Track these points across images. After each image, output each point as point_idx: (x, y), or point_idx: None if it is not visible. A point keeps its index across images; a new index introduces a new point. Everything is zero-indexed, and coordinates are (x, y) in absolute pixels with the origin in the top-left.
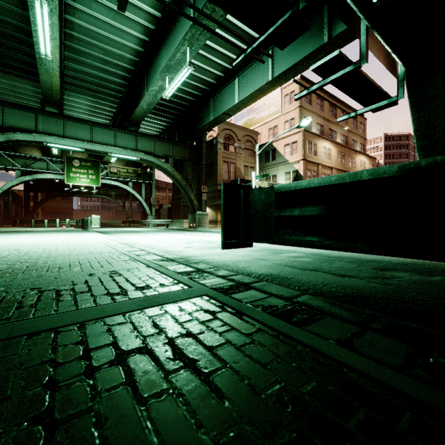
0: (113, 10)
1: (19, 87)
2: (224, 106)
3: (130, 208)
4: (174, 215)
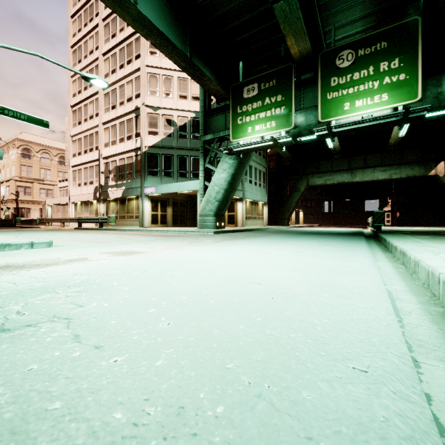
0: None
1: None
2: None
3: None
4: None
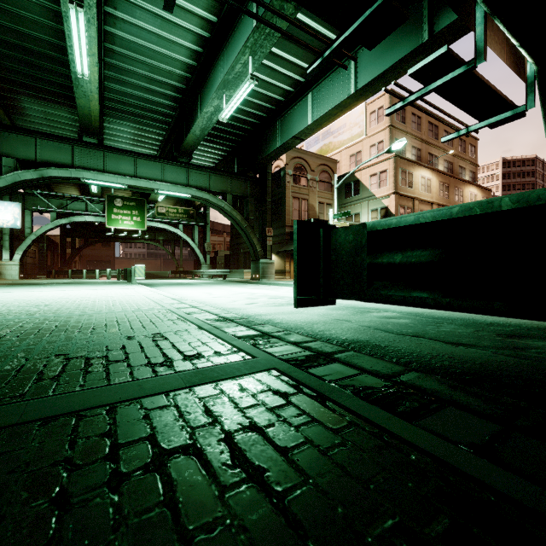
0: (160, 17)
1: (54, 115)
2: (294, 128)
3: (180, 256)
4: (233, 264)
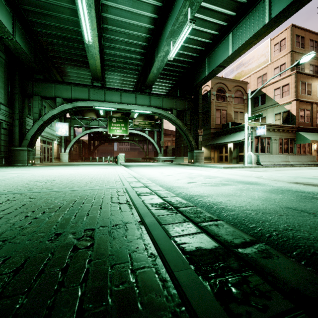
0: None
1: (81, 74)
2: (218, 60)
3: (147, 149)
4: (177, 153)
